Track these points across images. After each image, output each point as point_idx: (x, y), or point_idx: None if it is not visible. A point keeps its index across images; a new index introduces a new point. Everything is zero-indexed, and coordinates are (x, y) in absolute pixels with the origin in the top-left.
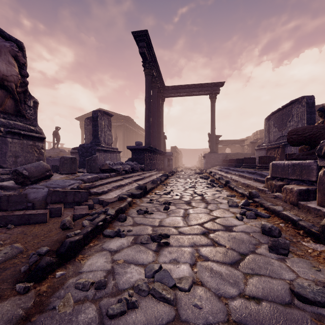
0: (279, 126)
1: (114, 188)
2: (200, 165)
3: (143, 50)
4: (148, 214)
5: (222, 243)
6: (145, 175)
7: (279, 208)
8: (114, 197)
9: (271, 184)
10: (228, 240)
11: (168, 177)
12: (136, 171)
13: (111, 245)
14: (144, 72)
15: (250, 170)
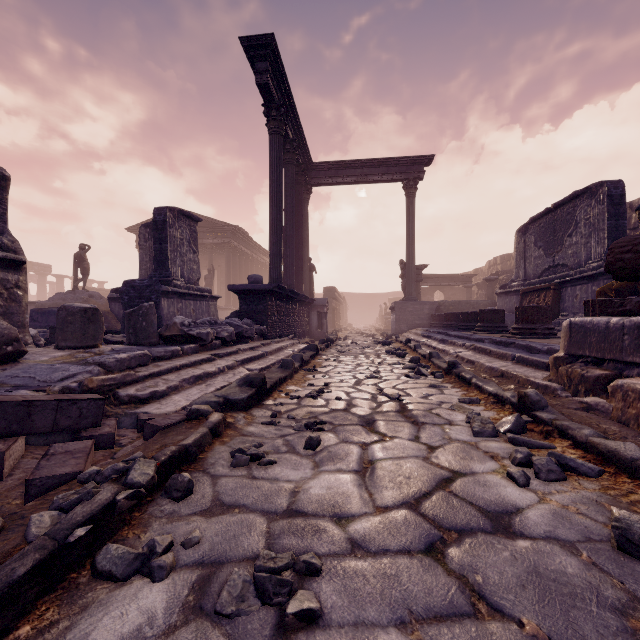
0: (547, 245)
1: (187, 382)
2: (384, 326)
3: (266, 78)
4: (261, 464)
5: (504, 603)
6: (269, 348)
7: (631, 451)
8: (181, 408)
9: (570, 374)
10: (519, 585)
11: (319, 352)
12: (249, 339)
13: (105, 626)
14: (269, 127)
15: (497, 337)
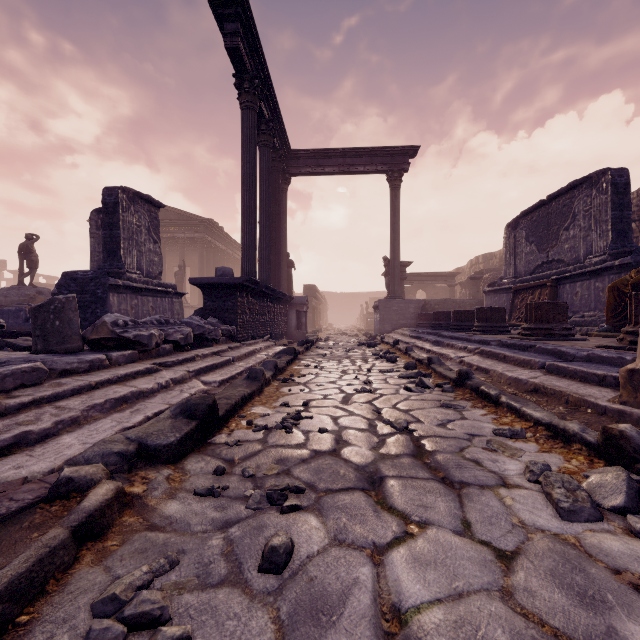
0: (540, 240)
1: (98, 409)
2: (366, 326)
3: (236, 41)
4: None
5: None
6: (238, 352)
7: None
8: (65, 461)
9: None
10: None
11: (298, 356)
12: (213, 342)
13: None
14: (240, 101)
15: (505, 338)
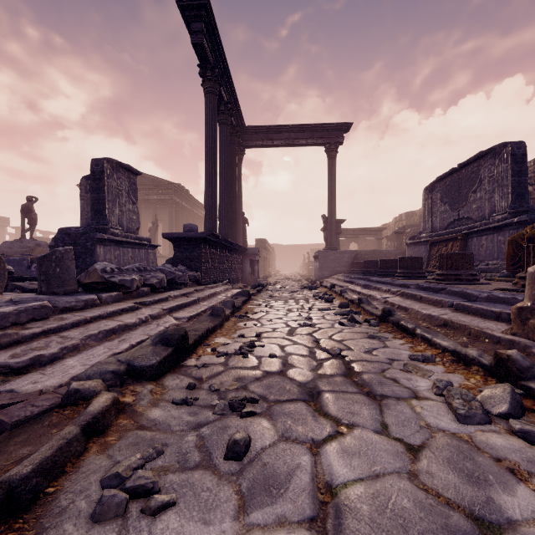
0: (452, 201)
1: (93, 339)
2: (307, 273)
3: (201, 38)
4: (146, 511)
5: None
6: (202, 294)
7: None
8: (70, 378)
9: None
10: None
11: (251, 297)
12: (182, 285)
13: None
14: (204, 87)
15: (422, 282)
